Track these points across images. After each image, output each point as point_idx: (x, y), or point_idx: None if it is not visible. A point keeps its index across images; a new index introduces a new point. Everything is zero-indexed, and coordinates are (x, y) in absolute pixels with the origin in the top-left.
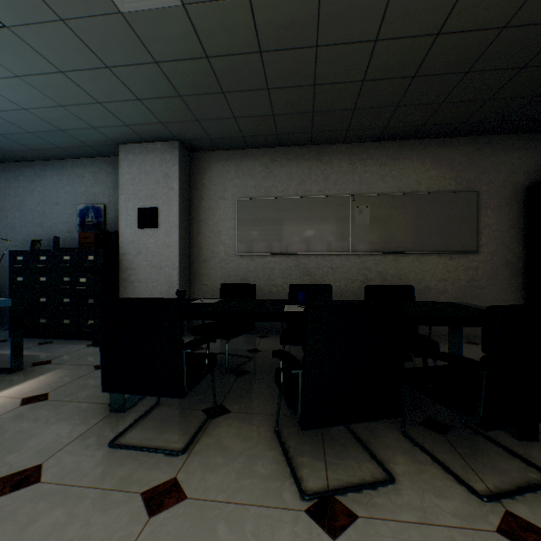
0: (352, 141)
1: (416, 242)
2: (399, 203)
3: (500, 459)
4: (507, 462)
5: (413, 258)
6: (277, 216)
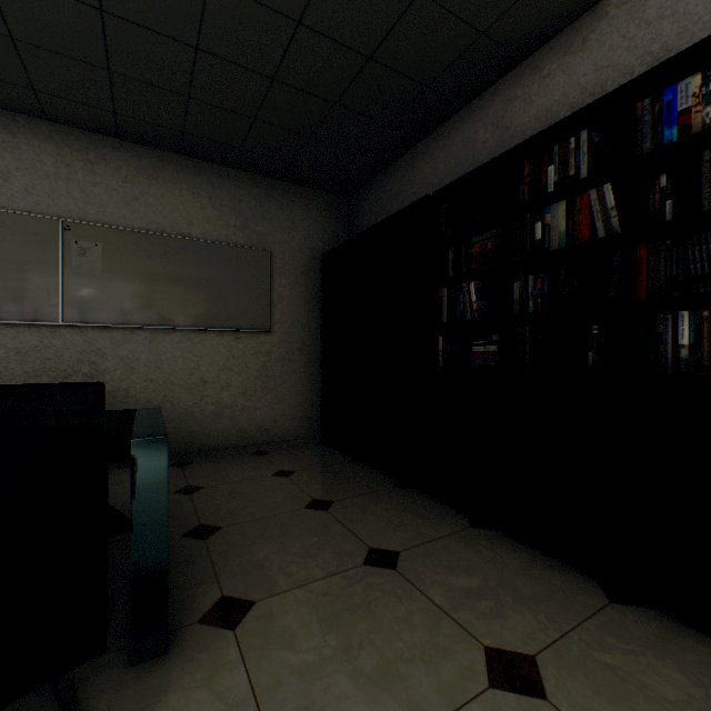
0: (63, 121)
1: (186, 312)
2: (158, 248)
3: None
4: None
5: (183, 336)
6: None
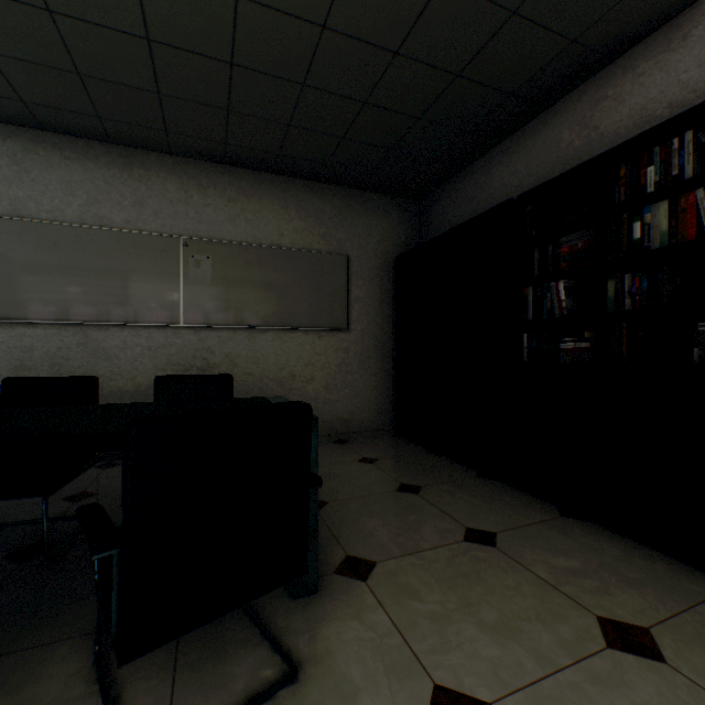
0: (183, 154)
1: (278, 313)
2: (255, 258)
3: (240, 654)
4: (246, 658)
5: (275, 335)
6: (40, 255)
